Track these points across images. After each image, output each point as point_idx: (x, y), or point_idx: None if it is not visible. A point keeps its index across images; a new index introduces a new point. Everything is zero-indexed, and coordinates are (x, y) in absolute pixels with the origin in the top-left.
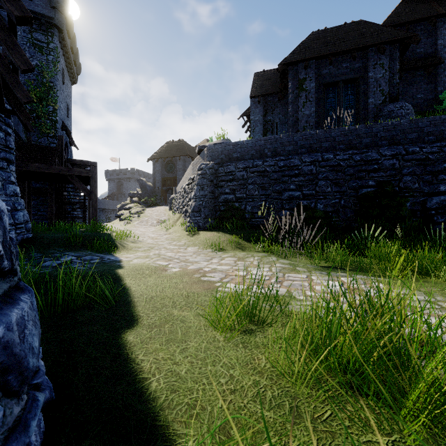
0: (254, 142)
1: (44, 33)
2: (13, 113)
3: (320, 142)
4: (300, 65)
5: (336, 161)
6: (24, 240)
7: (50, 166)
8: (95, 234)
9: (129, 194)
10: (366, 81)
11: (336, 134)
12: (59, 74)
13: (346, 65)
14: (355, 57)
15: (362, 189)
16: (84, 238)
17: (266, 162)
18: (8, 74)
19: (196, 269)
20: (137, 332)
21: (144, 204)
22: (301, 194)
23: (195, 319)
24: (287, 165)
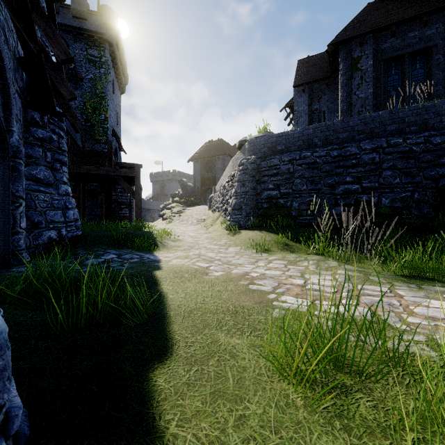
0: (301, 131)
1: (97, 48)
2: (64, 116)
3: (383, 125)
4: (354, 42)
5: (406, 146)
6: (73, 237)
7: (99, 168)
8: (137, 232)
9: (171, 195)
10: (441, 49)
11: (406, 113)
12: (110, 85)
13: (414, 34)
14: (427, 22)
15: (444, 179)
16: (127, 236)
17: (316, 153)
18: (53, 72)
19: (241, 274)
20: (170, 369)
21: (185, 204)
22: (360, 188)
23: (250, 353)
24: (342, 154)
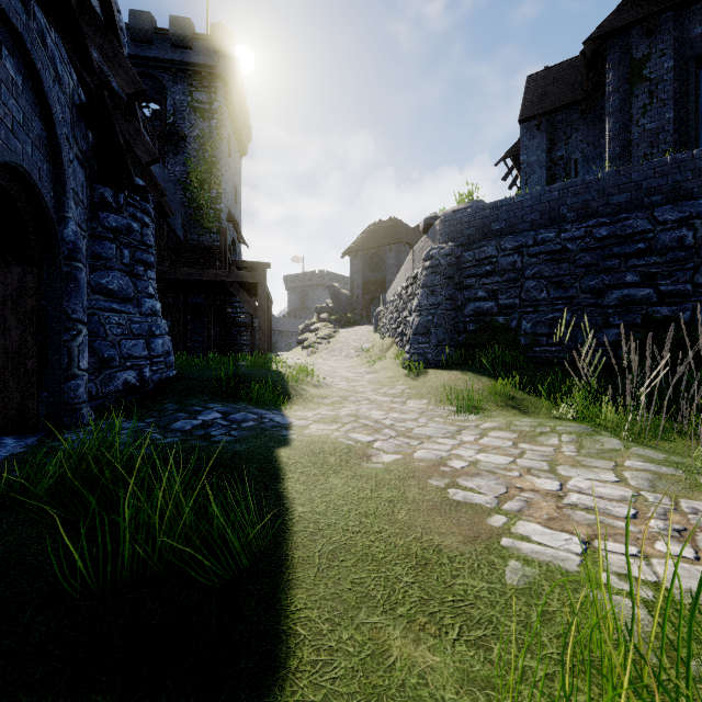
0: (537, 196)
1: (206, 90)
2: (147, 192)
3: (701, 175)
4: (636, 30)
5: None
6: (162, 380)
7: (204, 271)
8: (258, 373)
9: (315, 309)
10: None
11: None
12: (224, 144)
13: None
14: None
15: None
16: (242, 380)
17: (565, 233)
18: (124, 121)
19: (432, 461)
20: None
21: (337, 323)
22: (653, 293)
23: None
24: (616, 233)
